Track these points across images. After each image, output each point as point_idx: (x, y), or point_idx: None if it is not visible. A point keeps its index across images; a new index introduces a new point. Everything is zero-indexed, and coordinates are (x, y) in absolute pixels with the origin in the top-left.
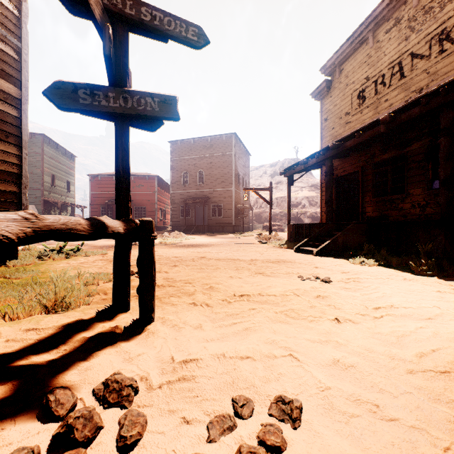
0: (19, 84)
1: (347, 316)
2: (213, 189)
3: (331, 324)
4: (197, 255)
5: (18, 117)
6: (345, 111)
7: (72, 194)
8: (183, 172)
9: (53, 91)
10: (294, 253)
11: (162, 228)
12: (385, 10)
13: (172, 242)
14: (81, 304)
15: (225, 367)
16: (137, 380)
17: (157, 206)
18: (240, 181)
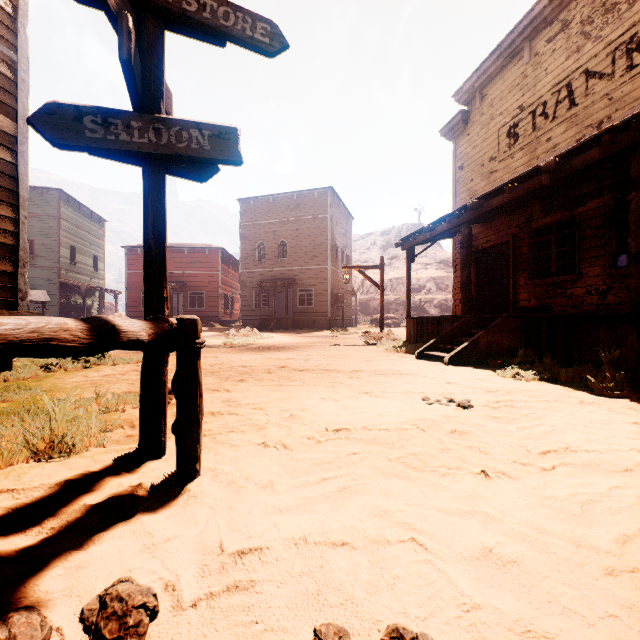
0: (14, 115)
1: (500, 467)
2: (300, 267)
3: (476, 481)
4: (275, 362)
5: (12, 163)
6: (489, 154)
7: (100, 273)
8: (258, 242)
9: (43, 119)
10: (416, 360)
11: (228, 323)
12: (547, 8)
13: (240, 344)
14: (92, 445)
15: (306, 561)
16: (160, 589)
17: (220, 290)
18: (338, 256)
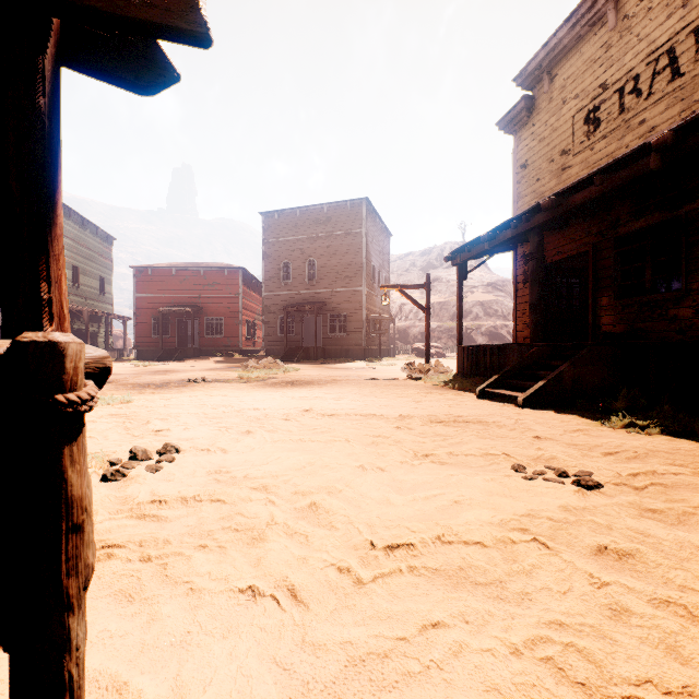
0: None
1: None
2: (331, 289)
3: None
4: (298, 403)
5: None
6: (561, 147)
7: (107, 297)
8: (283, 261)
9: None
10: (478, 401)
11: (249, 352)
12: None
13: (259, 377)
14: None
15: None
16: None
17: (241, 316)
18: (374, 277)
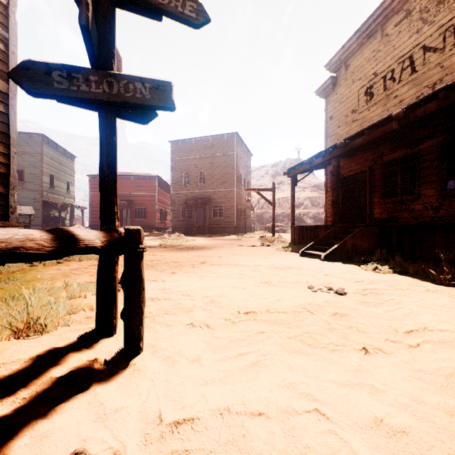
0: (6, 78)
1: (376, 344)
2: (214, 190)
3: (359, 356)
4: (197, 259)
5: (5, 113)
6: (352, 108)
7: (71, 194)
8: (184, 172)
9: (21, 73)
10: (300, 257)
11: (162, 229)
12: (395, 1)
13: (171, 245)
14: (60, 325)
15: (230, 430)
16: None
17: (157, 206)
18: (241, 182)
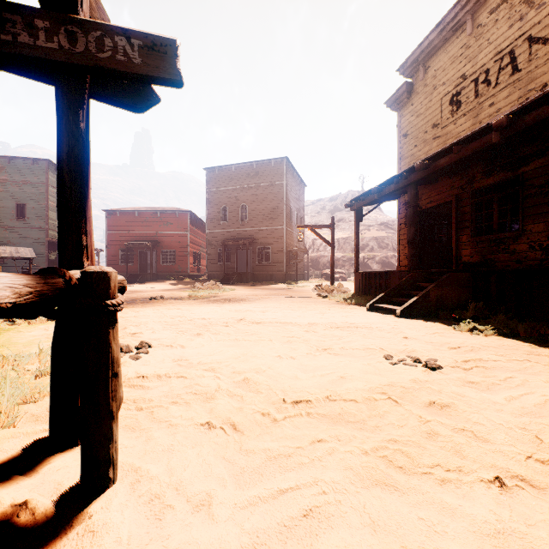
0: None
1: (515, 468)
2: (259, 228)
3: (493, 497)
4: (234, 315)
5: None
6: (433, 122)
7: None
8: (222, 206)
9: None
10: (368, 313)
11: (195, 277)
12: None
13: (204, 296)
14: (0, 425)
15: None
16: None
17: (189, 248)
18: (292, 218)
